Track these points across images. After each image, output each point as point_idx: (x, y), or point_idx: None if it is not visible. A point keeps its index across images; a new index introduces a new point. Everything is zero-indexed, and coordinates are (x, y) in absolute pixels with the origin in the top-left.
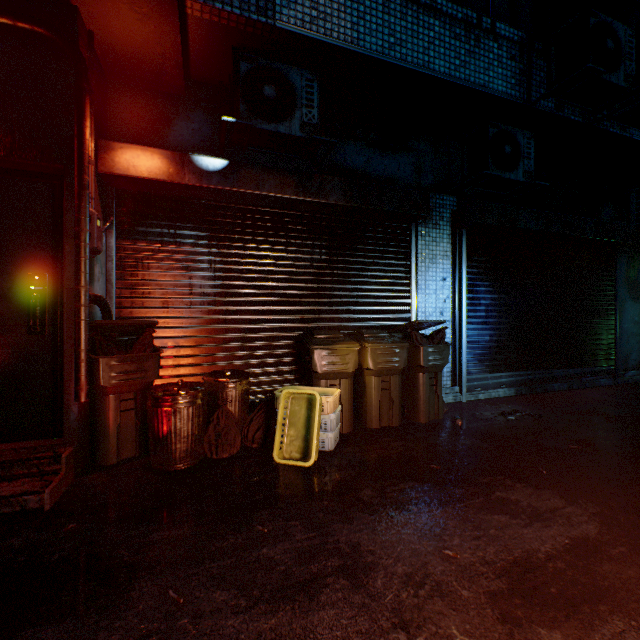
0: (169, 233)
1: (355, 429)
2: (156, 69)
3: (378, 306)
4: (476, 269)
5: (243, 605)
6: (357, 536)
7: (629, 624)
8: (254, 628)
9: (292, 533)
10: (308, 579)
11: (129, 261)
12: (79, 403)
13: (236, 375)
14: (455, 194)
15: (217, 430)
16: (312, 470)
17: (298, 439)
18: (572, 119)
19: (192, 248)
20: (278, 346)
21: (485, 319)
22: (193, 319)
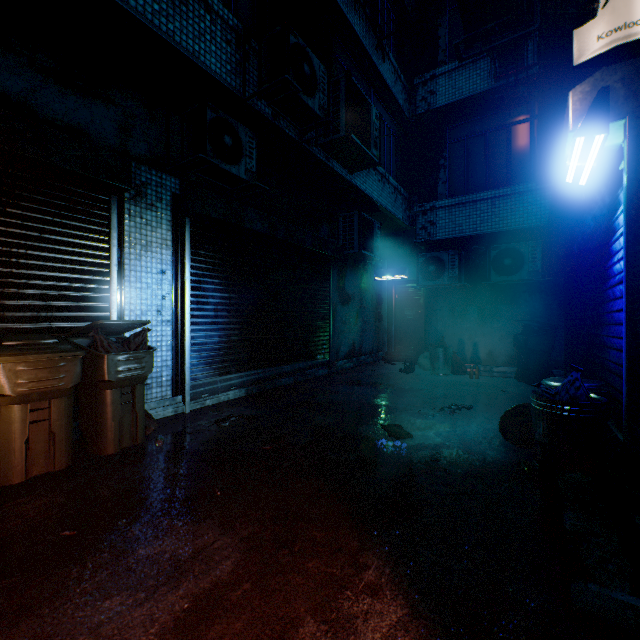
0: None
1: None
2: None
3: (52, 300)
4: (204, 264)
5: None
6: None
7: None
8: None
9: None
10: None
11: None
12: None
13: None
14: (178, 176)
15: None
16: None
17: None
18: (287, 133)
19: None
20: None
21: (214, 319)
22: None
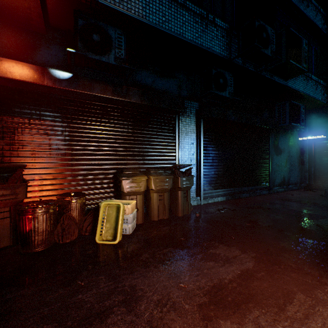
0: (36, 113)
1: (145, 221)
2: (26, 16)
3: (159, 157)
4: (208, 139)
5: None
6: (135, 281)
7: (261, 312)
8: None
9: (99, 283)
10: (103, 310)
11: (8, 129)
12: None
13: (77, 195)
14: (198, 101)
15: (63, 227)
16: (117, 246)
17: (111, 229)
18: (250, 69)
19: (51, 122)
20: (103, 178)
21: (212, 163)
22: (51, 163)
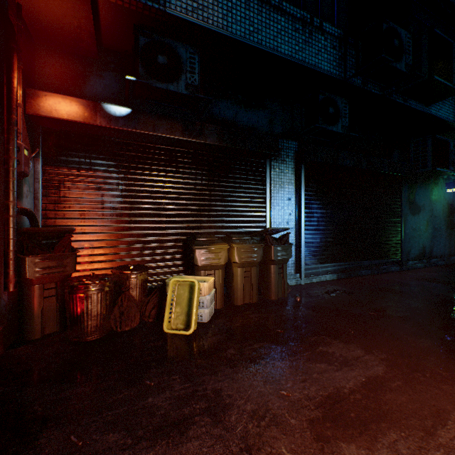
0: (85, 162)
1: (226, 306)
2: (74, 37)
3: (243, 217)
4: (311, 192)
5: (129, 443)
6: (220, 384)
7: (400, 435)
8: None
9: (172, 385)
10: (181, 419)
11: (53, 182)
12: (8, 292)
13: (137, 268)
14: (297, 140)
15: (121, 310)
16: (192, 337)
17: (182, 314)
18: (373, 92)
19: (104, 173)
20: (170, 246)
21: (317, 227)
22: (104, 227)
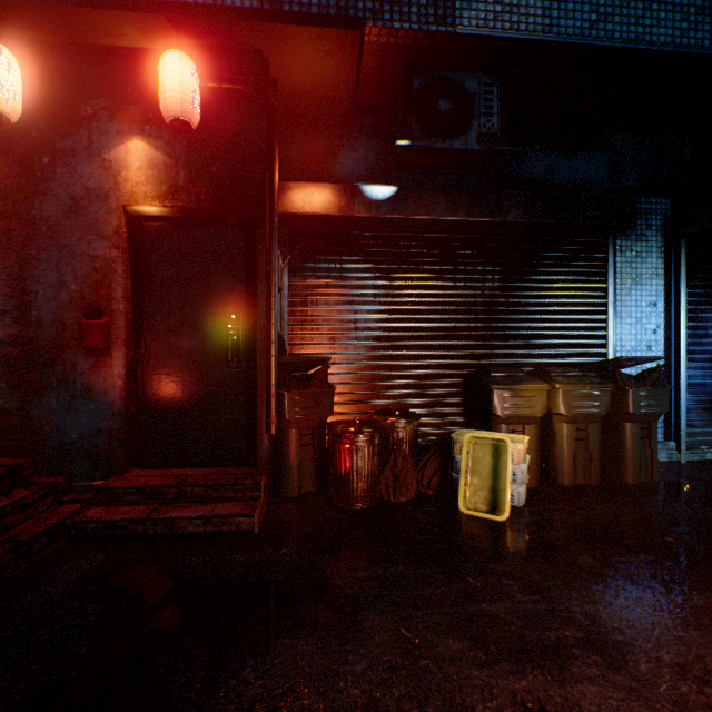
0: (335, 268)
1: (541, 484)
2: (327, 103)
3: (563, 339)
4: (700, 289)
5: (483, 659)
6: (592, 608)
7: None
8: (505, 685)
9: (509, 592)
10: (548, 646)
11: (299, 298)
12: (268, 435)
13: (405, 415)
14: (668, 194)
15: (394, 472)
16: (506, 526)
17: (483, 489)
18: None
19: (357, 282)
20: (445, 385)
21: None
22: (358, 355)
